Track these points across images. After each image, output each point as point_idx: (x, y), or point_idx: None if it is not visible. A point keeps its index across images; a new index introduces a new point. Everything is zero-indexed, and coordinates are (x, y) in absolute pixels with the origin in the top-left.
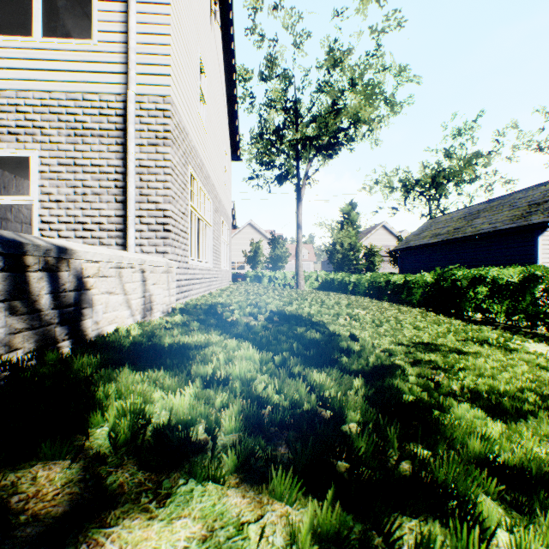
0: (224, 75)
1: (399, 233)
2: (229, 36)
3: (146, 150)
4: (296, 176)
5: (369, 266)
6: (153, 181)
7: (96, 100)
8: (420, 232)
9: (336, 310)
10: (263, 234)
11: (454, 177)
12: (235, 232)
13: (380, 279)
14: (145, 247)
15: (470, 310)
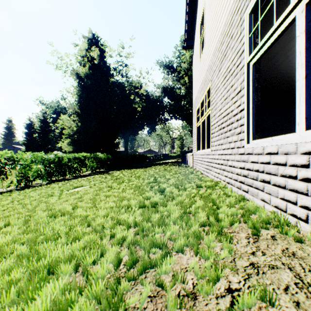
0: None
1: None
2: None
3: None
4: None
5: None
6: None
7: None
8: None
9: None
10: None
11: None
12: None
13: None
14: None
15: None
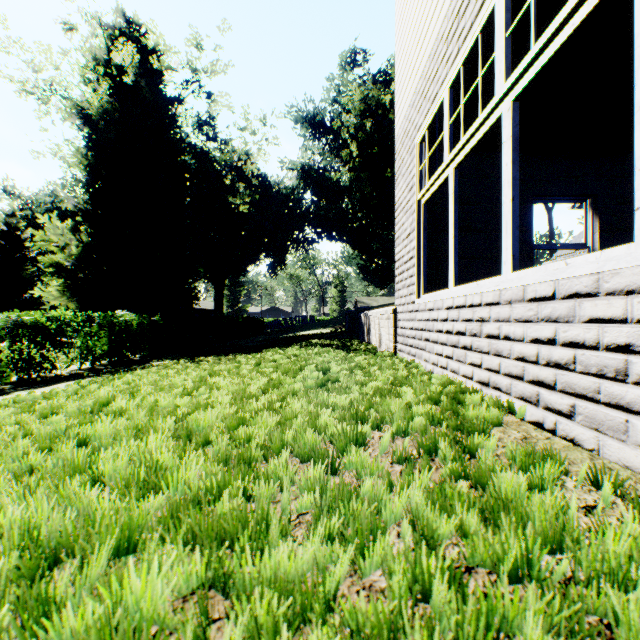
0: None
1: None
2: None
3: None
4: None
5: None
6: None
7: None
8: None
9: None
10: None
11: None
12: None
13: None
14: None
15: None
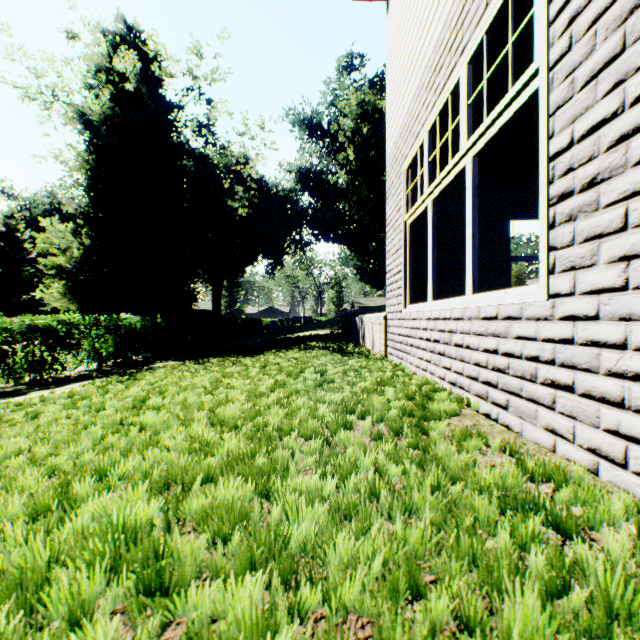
0: None
1: None
2: None
3: None
4: None
5: None
6: None
7: None
8: None
9: None
10: None
11: None
12: None
13: None
14: None
15: None
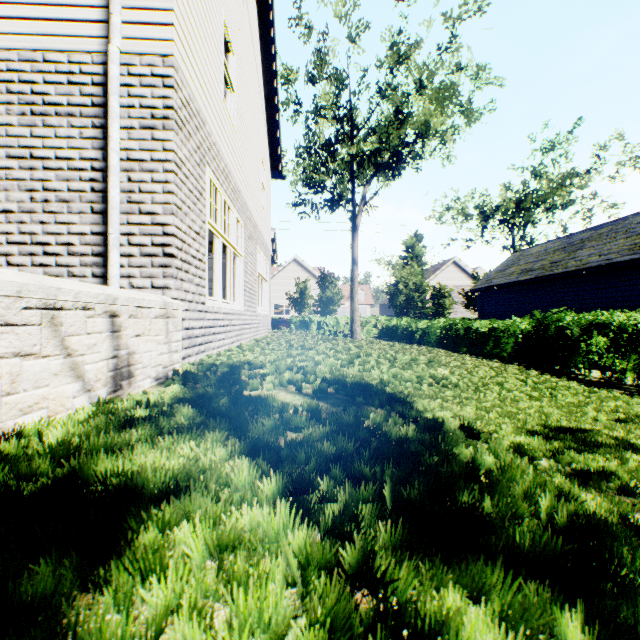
0: (261, 67)
1: (473, 271)
2: (267, 15)
3: (137, 136)
4: (350, 201)
5: (437, 310)
6: (148, 182)
7: (63, 62)
8: (505, 268)
9: (415, 370)
10: (311, 272)
11: (544, 202)
12: (278, 269)
13: (456, 325)
14: (136, 280)
15: (585, 368)
